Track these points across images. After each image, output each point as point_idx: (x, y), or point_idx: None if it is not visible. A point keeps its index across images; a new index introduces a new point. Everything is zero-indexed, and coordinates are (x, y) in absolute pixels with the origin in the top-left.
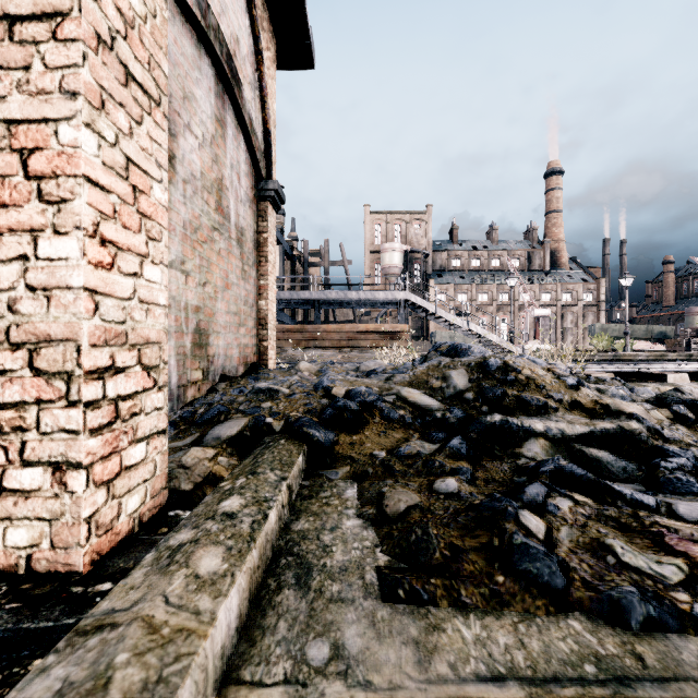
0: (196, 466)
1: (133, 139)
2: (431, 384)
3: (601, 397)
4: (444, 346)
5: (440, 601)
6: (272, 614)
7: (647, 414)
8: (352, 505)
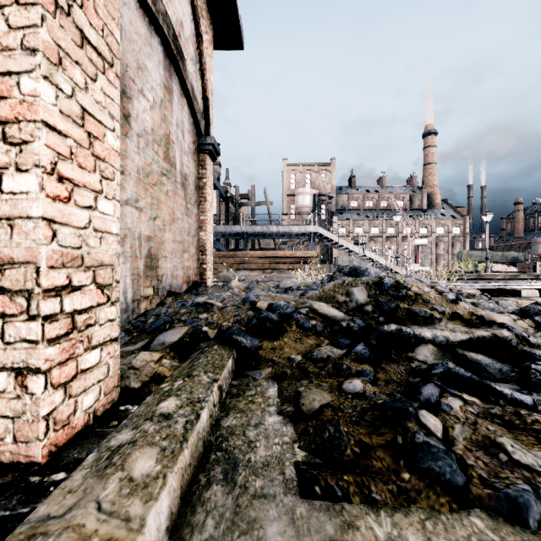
0: (144, 367)
1: (88, 93)
2: (337, 299)
3: (475, 309)
4: (346, 268)
5: (352, 497)
6: (200, 511)
7: (514, 324)
8: (273, 403)
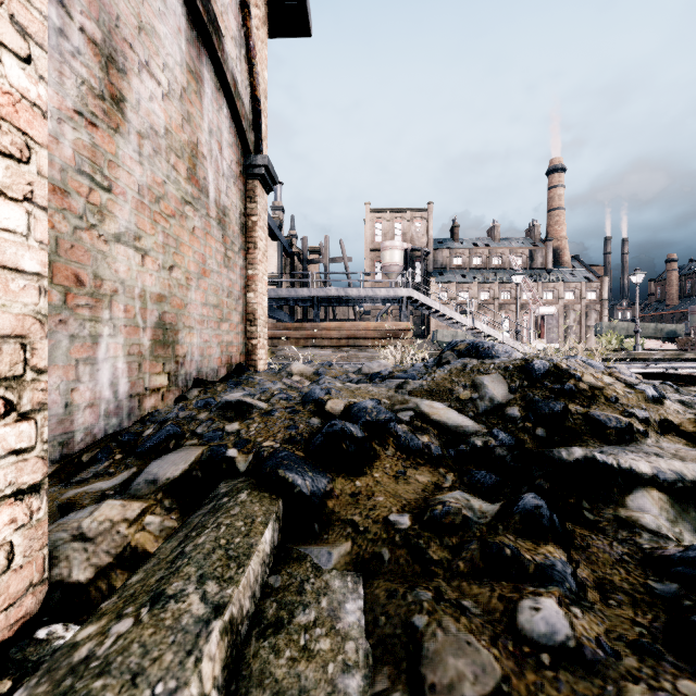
0: (105, 535)
1: None
2: (457, 394)
3: (691, 413)
4: (462, 344)
5: None
6: None
7: None
8: (357, 657)
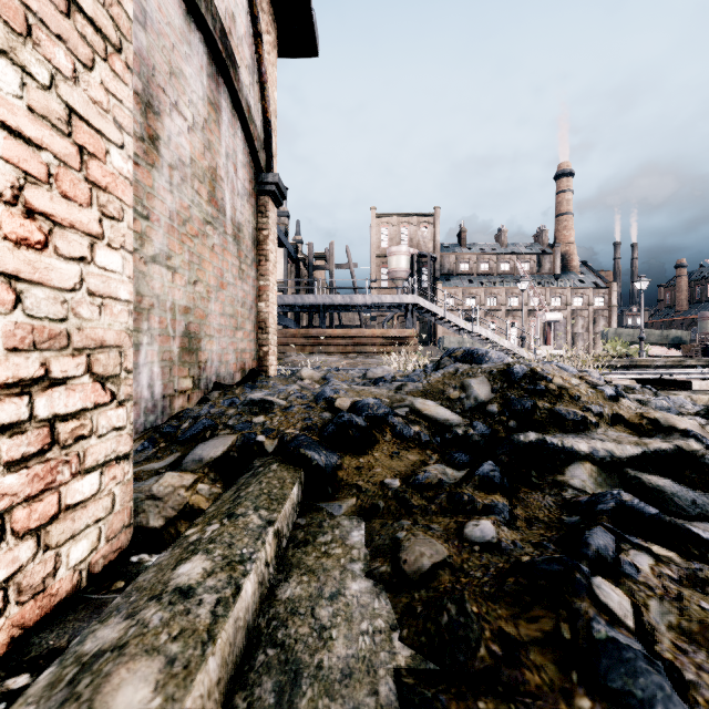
0: (170, 496)
1: (79, 85)
2: (448, 394)
3: (644, 409)
4: (458, 351)
5: None
6: None
7: (703, 431)
8: (359, 556)
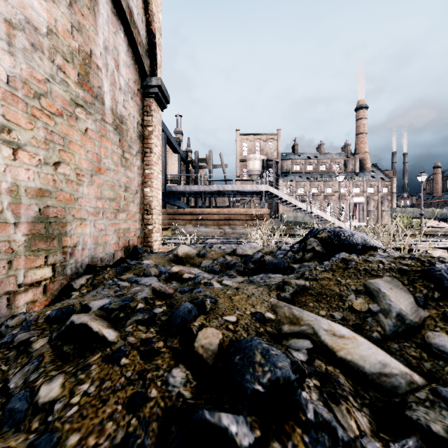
0: None
1: None
2: (349, 302)
3: None
4: (323, 232)
5: None
6: None
7: None
8: None
